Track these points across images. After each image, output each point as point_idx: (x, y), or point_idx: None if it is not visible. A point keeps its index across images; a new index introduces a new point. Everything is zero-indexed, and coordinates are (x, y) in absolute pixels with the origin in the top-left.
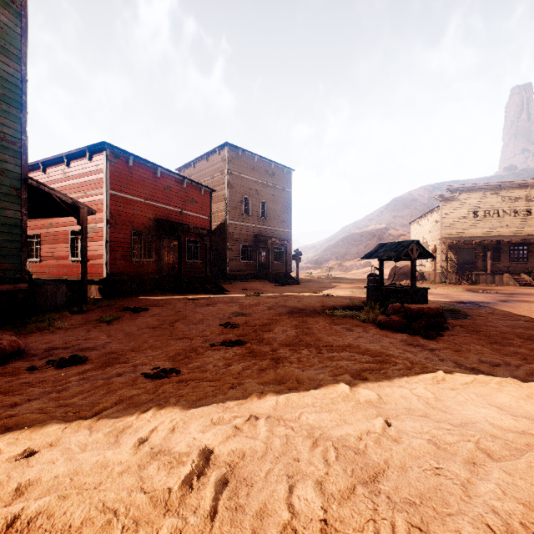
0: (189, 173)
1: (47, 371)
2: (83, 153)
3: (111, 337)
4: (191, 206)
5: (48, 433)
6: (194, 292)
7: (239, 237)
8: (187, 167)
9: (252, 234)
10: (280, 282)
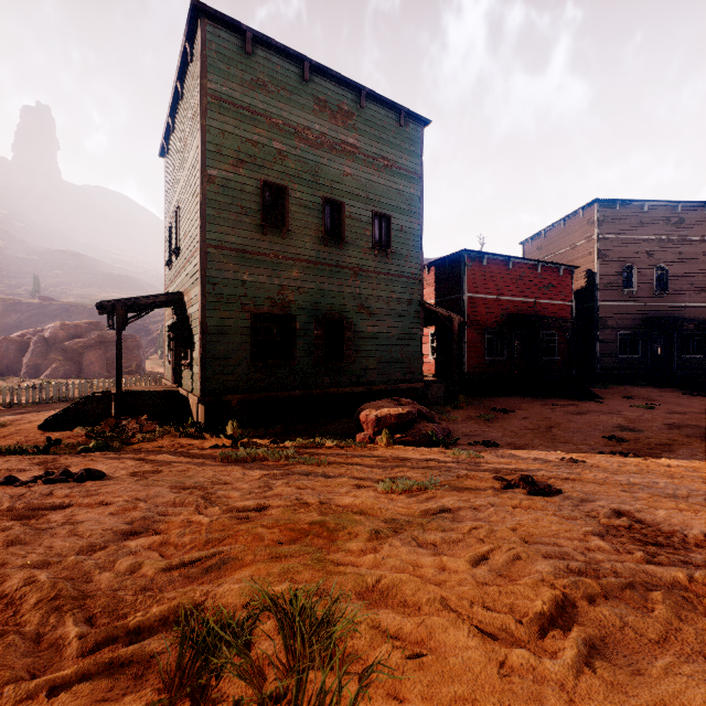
0: (538, 245)
1: (482, 447)
2: (442, 261)
3: (500, 432)
4: (546, 293)
5: (541, 467)
6: (554, 396)
7: (615, 323)
8: (535, 238)
9: (638, 317)
10: (695, 389)
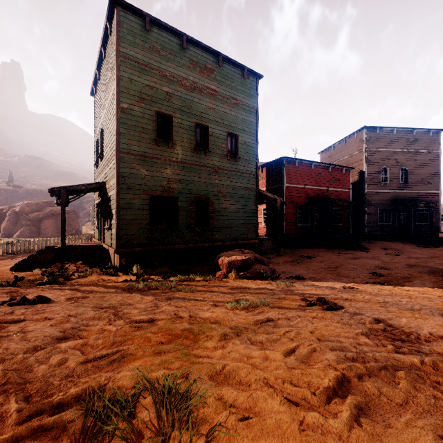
0: (329, 154)
1: (294, 280)
2: (270, 164)
3: (306, 270)
4: (334, 184)
5: (330, 292)
6: (339, 248)
7: (376, 203)
8: (327, 150)
9: (390, 199)
10: (424, 243)
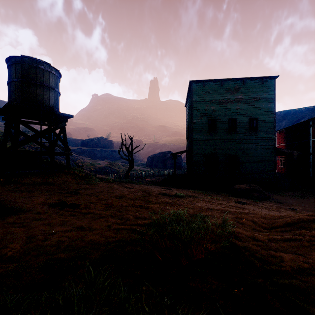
0: None
1: (273, 203)
2: (300, 124)
3: (294, 201)
4: None
5: (267, 205)
6: None
7: None
8: None
9: None
10: None
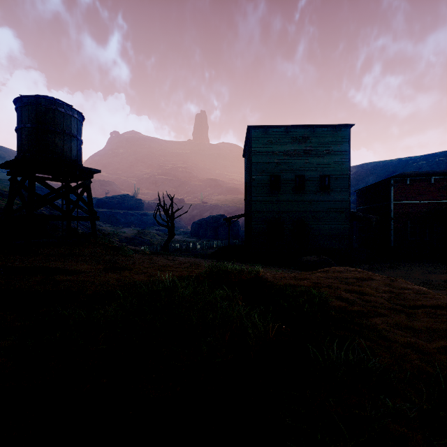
0: None
1: None
2: (381, 182)
3: None
4: None
5: None
6: None
7: None
8: None
9: None
10: None
